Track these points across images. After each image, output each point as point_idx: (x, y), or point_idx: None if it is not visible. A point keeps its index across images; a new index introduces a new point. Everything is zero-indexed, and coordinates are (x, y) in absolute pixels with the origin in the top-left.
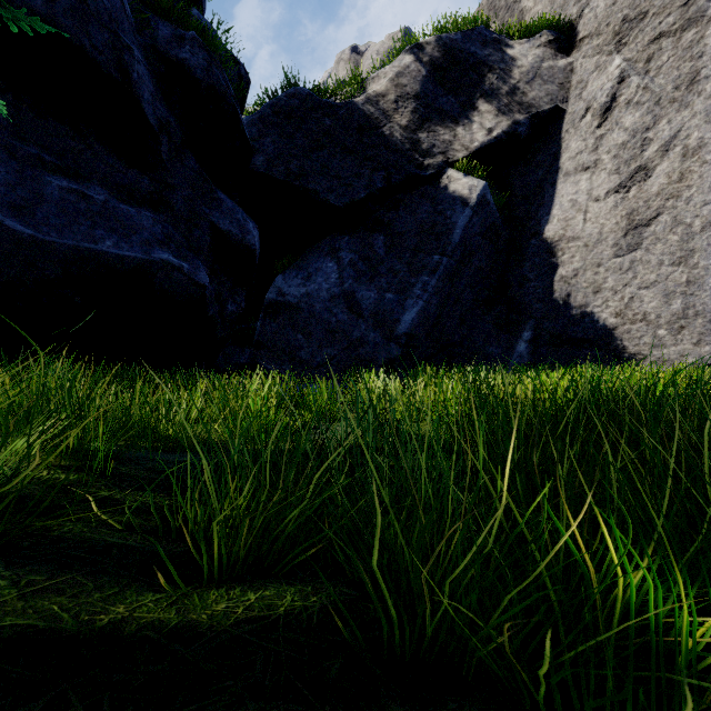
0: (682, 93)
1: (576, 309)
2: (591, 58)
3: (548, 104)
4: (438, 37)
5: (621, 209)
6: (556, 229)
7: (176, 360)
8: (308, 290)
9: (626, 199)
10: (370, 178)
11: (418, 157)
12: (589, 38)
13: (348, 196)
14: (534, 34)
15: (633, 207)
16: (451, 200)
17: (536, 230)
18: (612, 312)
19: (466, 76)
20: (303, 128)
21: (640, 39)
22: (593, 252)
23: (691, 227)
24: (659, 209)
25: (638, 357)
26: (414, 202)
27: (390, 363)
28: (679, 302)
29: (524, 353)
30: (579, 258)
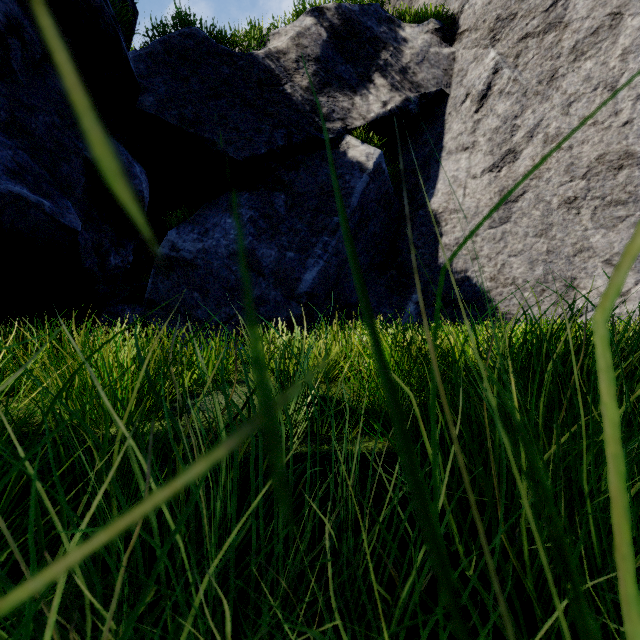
0: (544, 88)
1: (457, 274)
2: (470, 50)
3: (434, 87)
4: (337, 4)
5: (494, 186)
6: (440, 202)
7: (42, 319)
8: (205, 246)
9: (498, 178)
10: (271, 134)
11: (318, 120)
12: (468, 32)
13: (248, 150)
14: (423, 21)
15: (504, 185)
16: (350, 165)
17: (423, 202)
18: (487, 277)
19: (363, 48)
20: (199, 72)
21: (510, 37)
22: (472, 223)
23: (550, 204)
24: (525, 187)
25: (508, 316)
26: (315, 164)
27: (291, 322)
28: (541, 269)
29: (414, 314)
30: (460, 228)
